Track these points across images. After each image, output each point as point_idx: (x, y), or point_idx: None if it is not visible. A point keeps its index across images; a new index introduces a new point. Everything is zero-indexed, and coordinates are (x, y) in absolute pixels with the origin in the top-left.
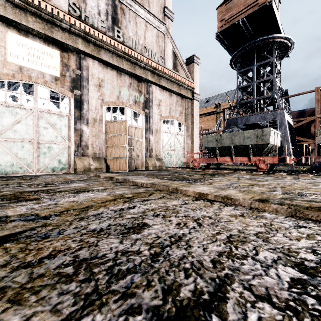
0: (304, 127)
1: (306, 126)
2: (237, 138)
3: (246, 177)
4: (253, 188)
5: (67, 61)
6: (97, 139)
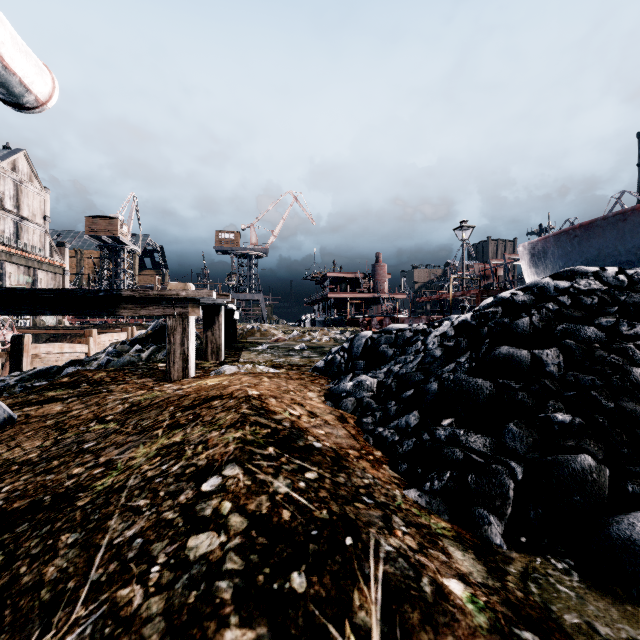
0: None
1: None
2: None
3: None
4: None
5: None
6: None
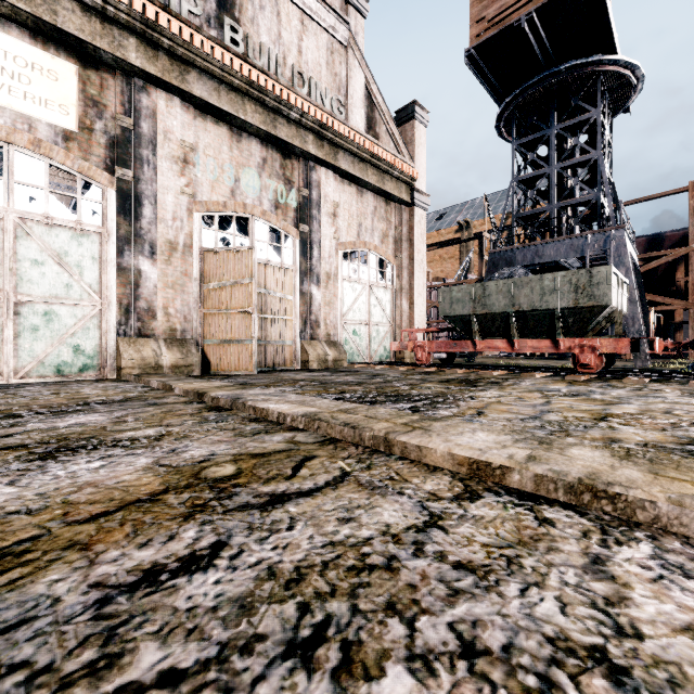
0: (661, 273)
1: (665, 269)
2: (527, 293)
3: (560, 390)
4: (616, 430)
5: (99, 93)
6: (177, 294)
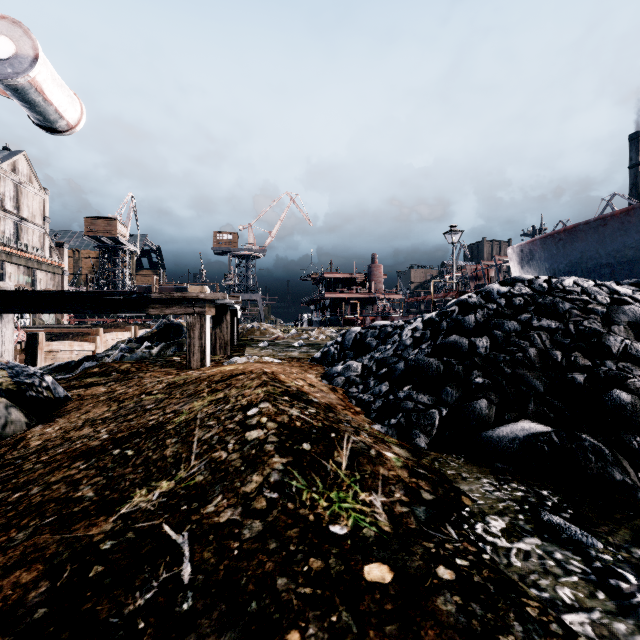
0: None
1: None
2: None
3: None
4: None
5: None
6: None
